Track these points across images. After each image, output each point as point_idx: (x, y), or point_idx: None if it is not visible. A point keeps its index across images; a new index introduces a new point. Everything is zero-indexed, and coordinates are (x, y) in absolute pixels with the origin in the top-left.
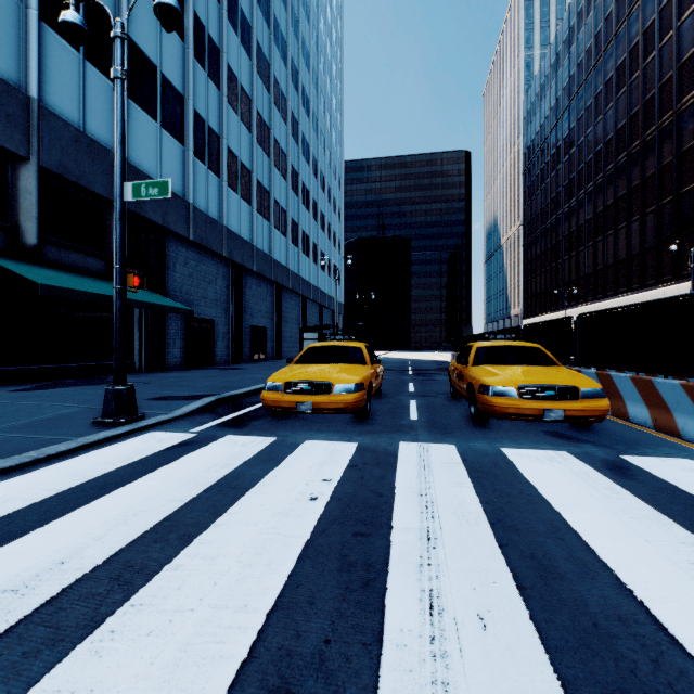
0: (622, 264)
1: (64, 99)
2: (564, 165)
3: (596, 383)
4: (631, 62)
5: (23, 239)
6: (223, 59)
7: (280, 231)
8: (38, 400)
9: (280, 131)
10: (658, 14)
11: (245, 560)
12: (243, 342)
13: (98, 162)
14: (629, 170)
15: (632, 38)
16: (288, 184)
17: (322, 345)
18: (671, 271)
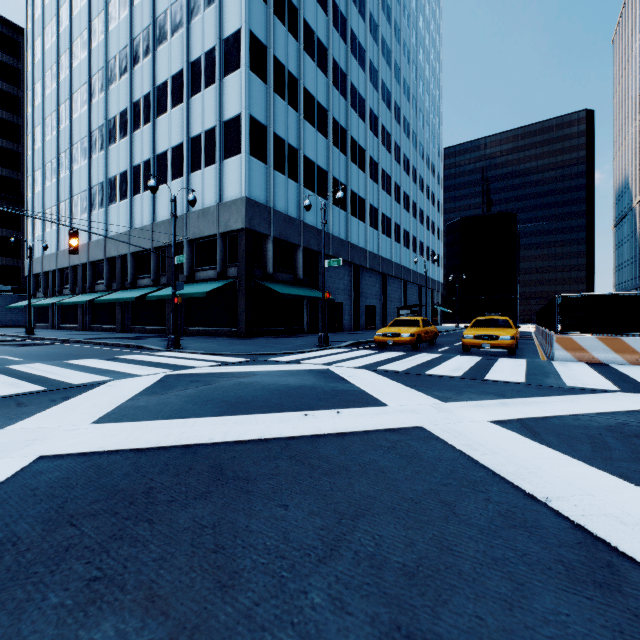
0: None
1: (280, 201)
2: None
3: (511, 334)
4: None
5: (268, 271)
6: (348, 135)
7: (385, 235)
8: (287, 340)
9: (385, 161)
10: None
11: (371, 359)
12: (360, 316)
13: (292, 227)
14: None
15: None
16: (392, 198)
17: (401, 319)
18: None
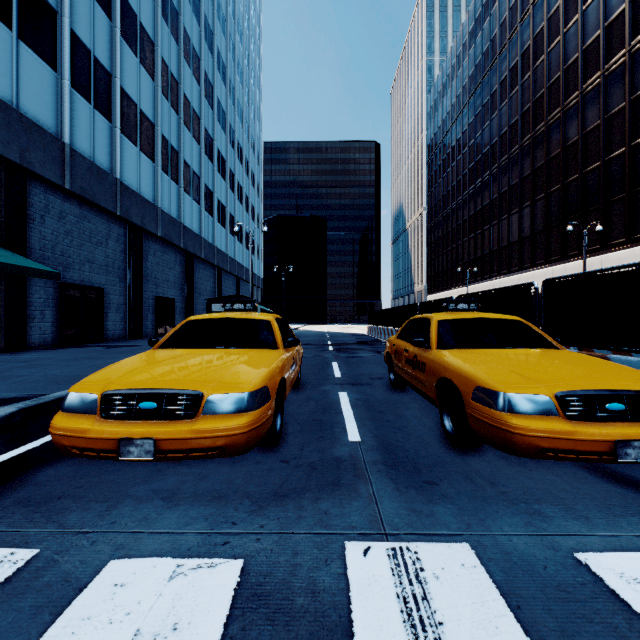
0: (515, 245)
1: None
2: (463, 156)
3: None
4: (523, 64)
5: None
6: None
7: (191, 196)
8: None
9: (191, 89)
10: (547, 21)
11: None
12: (144, 314)
13: None
14: (521, 161)
15: (524, 42)
16: (201, 148)
17: (209, 317)
18: (559, 252)
